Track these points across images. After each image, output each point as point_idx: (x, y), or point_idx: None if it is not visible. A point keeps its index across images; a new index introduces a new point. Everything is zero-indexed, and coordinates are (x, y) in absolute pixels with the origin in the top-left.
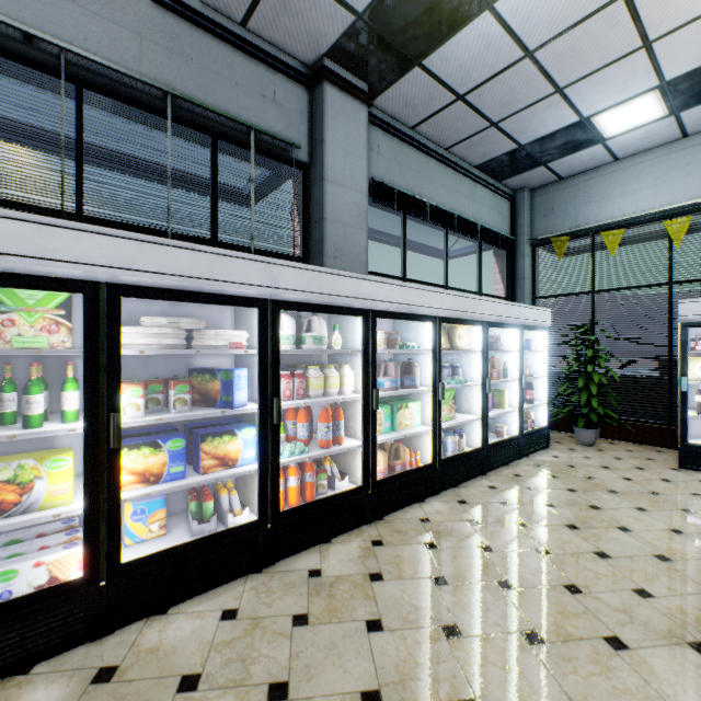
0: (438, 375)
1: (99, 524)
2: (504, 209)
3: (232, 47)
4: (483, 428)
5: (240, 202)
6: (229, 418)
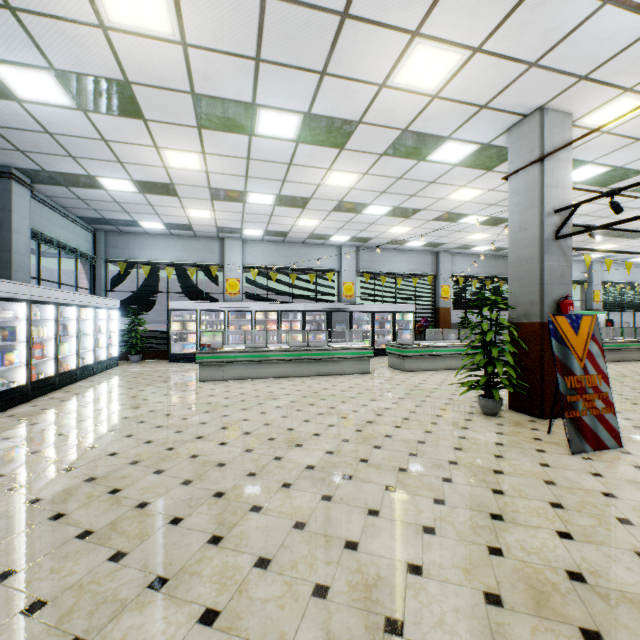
0: (79, 330)
1: None
2: (90, 239)
3: None
4: (94, 355)
5: None
6: None
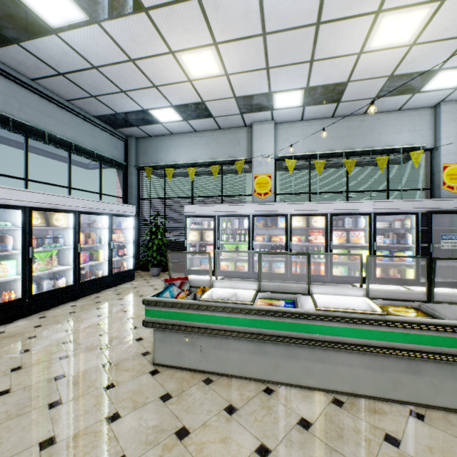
0: (29, 242)
1: None
2: (120, 146)
3: None
4: (75, 273)
5: None
6: None
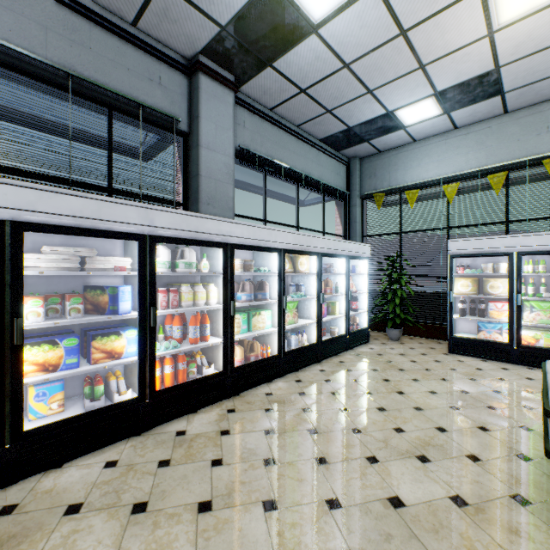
0: (283, 291)
1: (4, 401)
2: (342, 172)
3: (125, 41)
4: (318, 329)
5: (131, 160)
6: (118, 324)
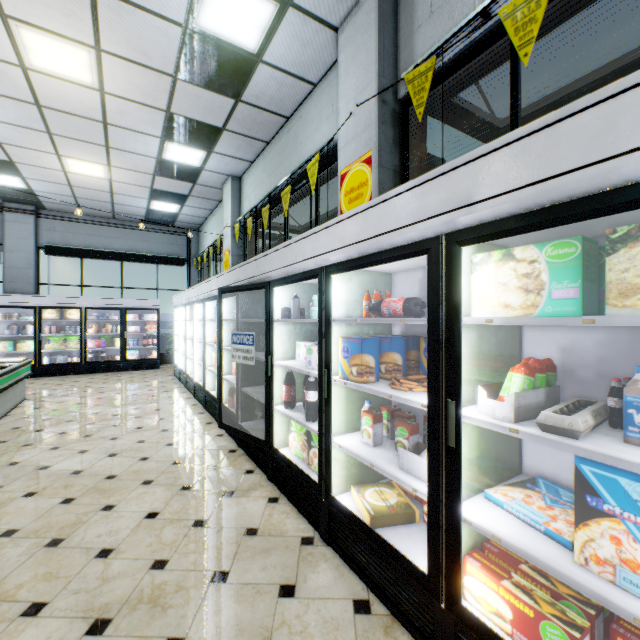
0: (39, 330)
1: None
2: (180, 241)
3: None
4: (82, 354)
5: None
6: None
